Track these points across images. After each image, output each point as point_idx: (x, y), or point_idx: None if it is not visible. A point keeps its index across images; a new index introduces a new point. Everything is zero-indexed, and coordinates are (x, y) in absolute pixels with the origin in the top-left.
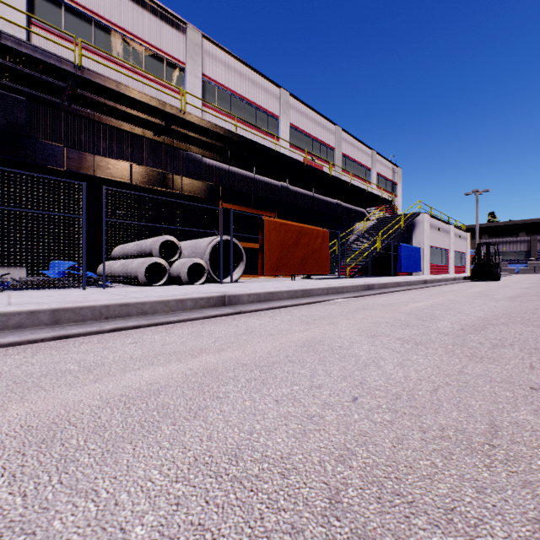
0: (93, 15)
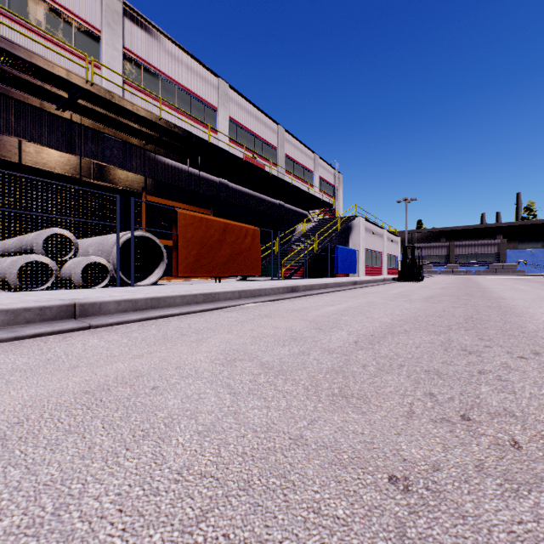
0: None
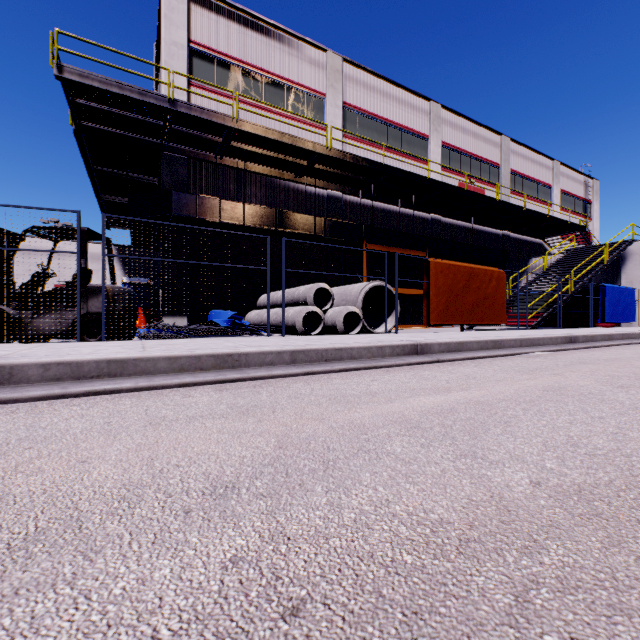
0: (240, 64)
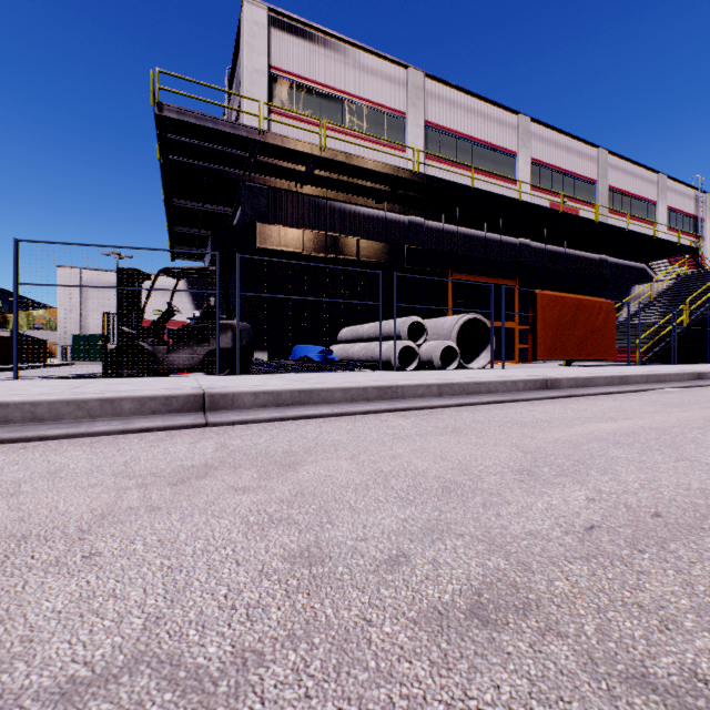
0: (319, 87)
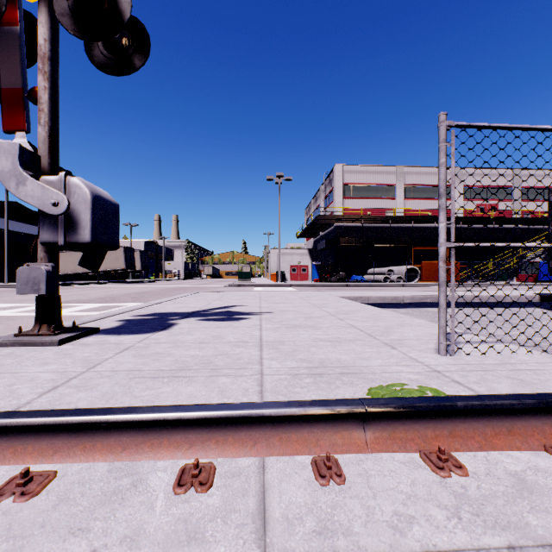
0: (360, 185)
